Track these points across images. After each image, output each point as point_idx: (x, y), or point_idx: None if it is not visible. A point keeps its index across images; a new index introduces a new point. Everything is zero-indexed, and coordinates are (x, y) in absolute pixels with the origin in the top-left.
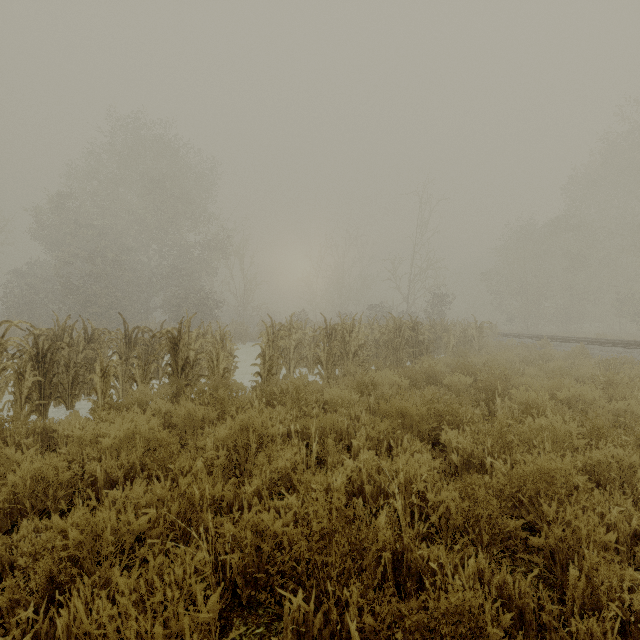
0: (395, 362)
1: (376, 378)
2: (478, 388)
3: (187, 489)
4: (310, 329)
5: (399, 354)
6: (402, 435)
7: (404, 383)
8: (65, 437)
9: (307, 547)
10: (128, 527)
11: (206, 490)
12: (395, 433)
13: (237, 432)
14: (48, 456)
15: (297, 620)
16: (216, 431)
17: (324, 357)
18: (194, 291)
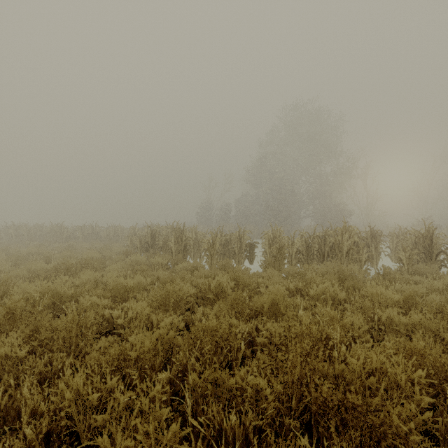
0: None
1: None
2: None
3: None
4: None
5: None
6: None
7: None
8: (414, 282)
9: None
10: None
11: None
12: None
13: None
14: None
15: None
16: None
17: None
18: (334, 205)
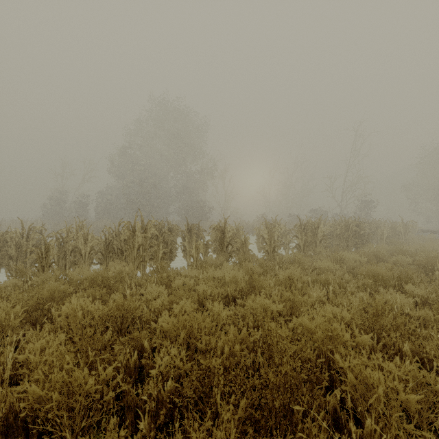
0: (345, 248)
1: (343, 256)
2: (418, 265)
3: (291, 297)
4: (282, 225)
5: (348, 242)
6: (376, 287)
7: (364, 260)
8: (190, 278)
9: (356, 325)
10: (276, 308)
11: (315, 293)
12: (372, 286)
13: (286, 278)
14: (208, 282)
15: (369, 346)
16: (266, 279)
17: (301, 243)
18: (196, 201)
